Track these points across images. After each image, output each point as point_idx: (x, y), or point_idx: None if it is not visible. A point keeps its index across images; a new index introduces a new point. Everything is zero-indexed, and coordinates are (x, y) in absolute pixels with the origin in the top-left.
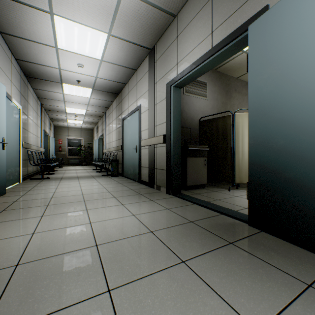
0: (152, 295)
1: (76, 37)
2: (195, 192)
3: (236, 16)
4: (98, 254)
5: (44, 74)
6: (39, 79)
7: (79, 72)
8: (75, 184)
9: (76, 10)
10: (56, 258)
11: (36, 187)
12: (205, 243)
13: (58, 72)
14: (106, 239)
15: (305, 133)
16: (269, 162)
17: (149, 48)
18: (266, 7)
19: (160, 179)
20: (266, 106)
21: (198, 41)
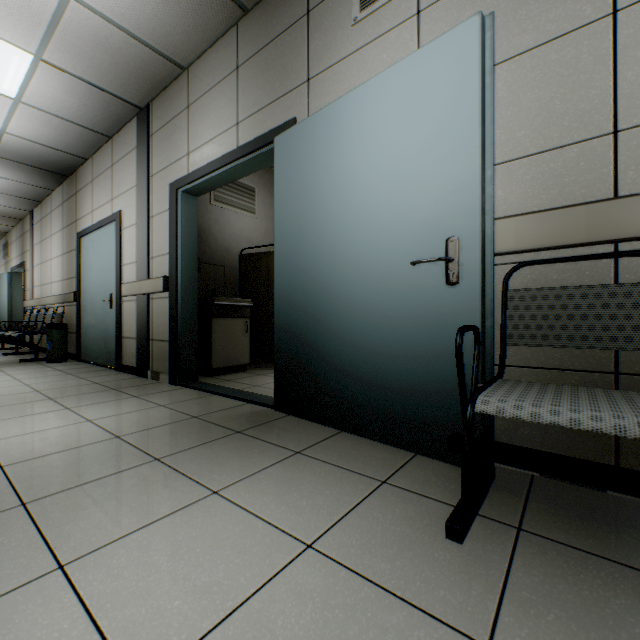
0: (95, 494)
1: None
2: (225, 378)
3: (266, 114)
4: (4, 475)
5: None
6: None
7: None
8: None
9: None
10: None
11: None
12: (202, 437)
13: None
14: (22, 458)
15: (320, 288)
16: (293, 323)
17: (138, 106)
18: (294, 120)
19: (159, 359)
20: (290, 250)
21: (220, 129)
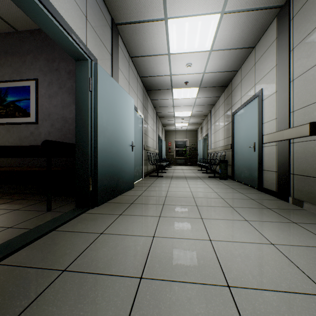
0: None
1: (186, 34)
2: None
3: None
4: (235, 307)
5: (158, 84)
6: (155, 91)
7: (187, 73)
8: (184, 185)
9: (187, 1)
10: (178, 286)
11: (153, 184)
12: None
13: (169, 78)
14: (240, 280)
15: None
16: None
17: (278, 7)
18: None
19: (301, 190)
20: None
21: None
